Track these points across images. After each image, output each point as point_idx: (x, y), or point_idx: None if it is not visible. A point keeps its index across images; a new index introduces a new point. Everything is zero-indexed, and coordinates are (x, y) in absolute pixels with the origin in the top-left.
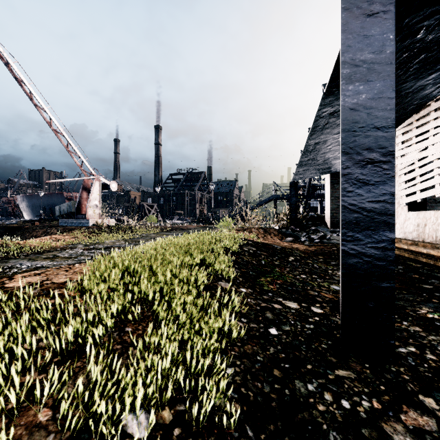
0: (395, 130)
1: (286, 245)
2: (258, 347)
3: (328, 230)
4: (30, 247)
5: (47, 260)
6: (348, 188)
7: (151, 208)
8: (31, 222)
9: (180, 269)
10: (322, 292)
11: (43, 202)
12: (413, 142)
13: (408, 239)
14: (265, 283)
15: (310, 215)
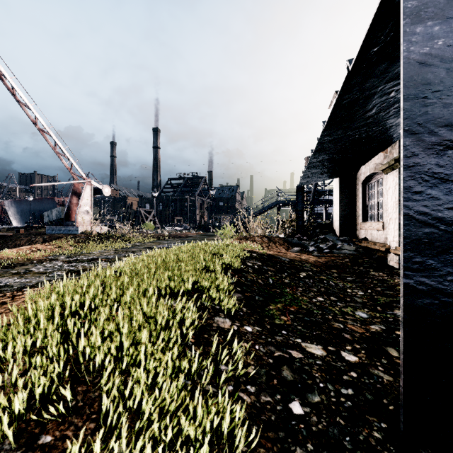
0: None
1: (294, 257)
2: (276, 451)
3: (338, 239)
4: (1, 260)
5: (15, 277)
6: (415, 186)
7: (149, 214)
8: (15, 229)
9: (164, 299)
10: (348, 323)
11: (33, 208)
12: None
13: None
14: (276, 313)
15: (317, 222)
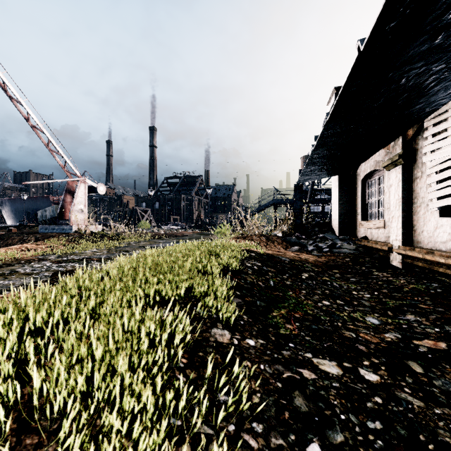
0: (423, 122)
1: (293, 256)
2: None
3: (338, 238)
4: None
5: None
6: None
7: (145, 213)
8: (7, 228)
9: (153, 306)
10: (360, 332)
11: (27, 206)
12: (449, 134)
13: (441, 250)
14: (280, 321)
15: (315, 221)
